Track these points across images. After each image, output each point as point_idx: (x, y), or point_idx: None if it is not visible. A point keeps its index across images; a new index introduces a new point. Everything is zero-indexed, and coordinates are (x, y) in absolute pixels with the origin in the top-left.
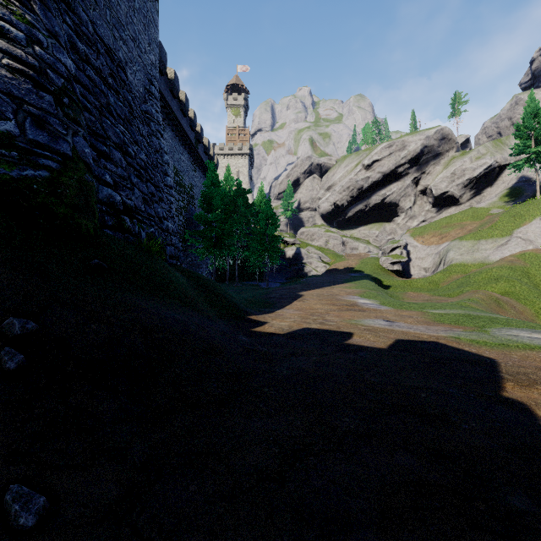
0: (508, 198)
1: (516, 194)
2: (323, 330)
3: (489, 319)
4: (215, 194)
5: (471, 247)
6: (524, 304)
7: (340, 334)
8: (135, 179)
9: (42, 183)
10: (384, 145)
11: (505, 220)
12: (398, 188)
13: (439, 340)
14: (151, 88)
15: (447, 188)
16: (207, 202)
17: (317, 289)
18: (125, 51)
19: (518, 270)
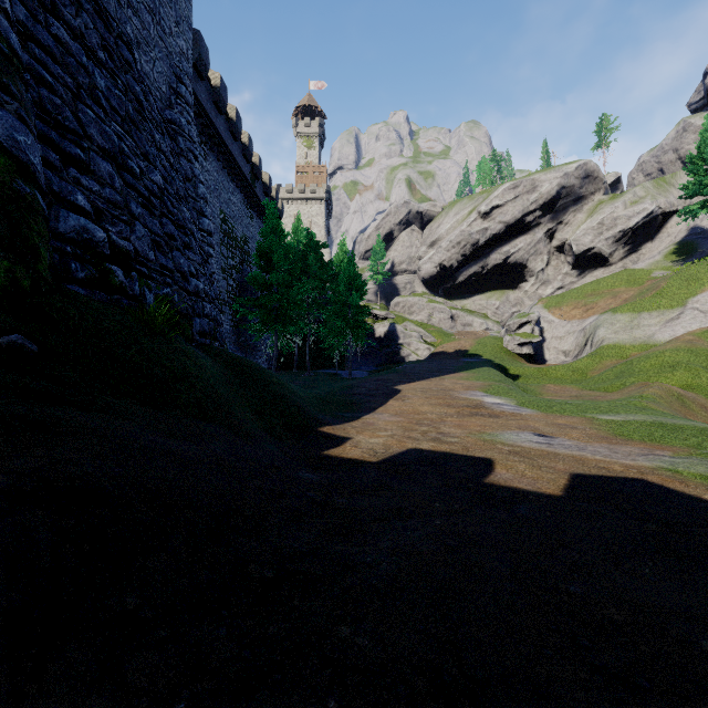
0: (676, 256)
1: (686, 251)
2: (441, 453)
3: (698, 431)
4: (277, 247)
5: (628, 322)
6: None
7: (471, 462)
8: (138, 209)
9: None
10: (507, 186)
11: (676, 285)
12: (526, 243)
13: (645, 475)
14: (180, 87)
15: (593, 243)
16: (265, 258)
17: (421, 381)
18: (137, 26)
19: (702, 354)
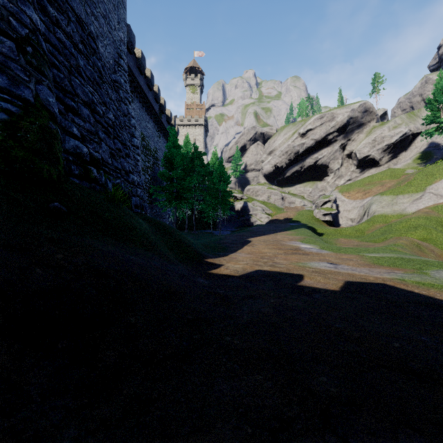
0: (420, 160)
1: (427, 157)
2: (274, 272)
3: (422, 261)
4: (176, 155)
5: (390, 201)
6: (441, 249)
7: (291, 276)
8: (103, 135)
9: (0, 125)
10: (316, 117)
11: (419, 178)
12: (328, 152)
13: (386, 282)
14: (120, 61)
15: (369, 152)
16: (169, 162)
17: (263, 236)
18: (96, 26)
19: (433, 220)
